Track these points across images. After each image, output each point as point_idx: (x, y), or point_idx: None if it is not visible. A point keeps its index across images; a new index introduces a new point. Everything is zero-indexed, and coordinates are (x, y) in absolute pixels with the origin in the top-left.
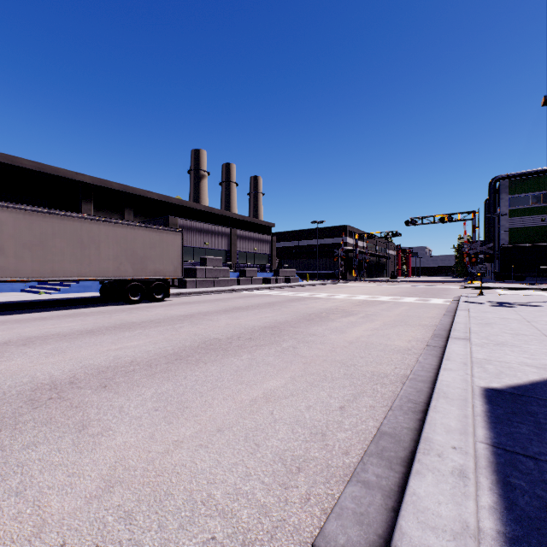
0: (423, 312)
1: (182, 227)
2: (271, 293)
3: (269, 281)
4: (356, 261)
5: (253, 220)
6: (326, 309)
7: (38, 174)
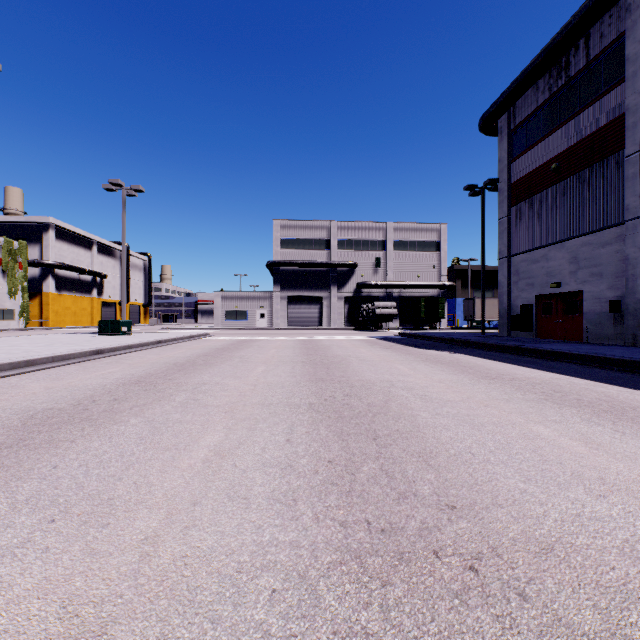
0: None
1: None
2: None
3: None
4: None
5: None
6: None
7: (491, 271)
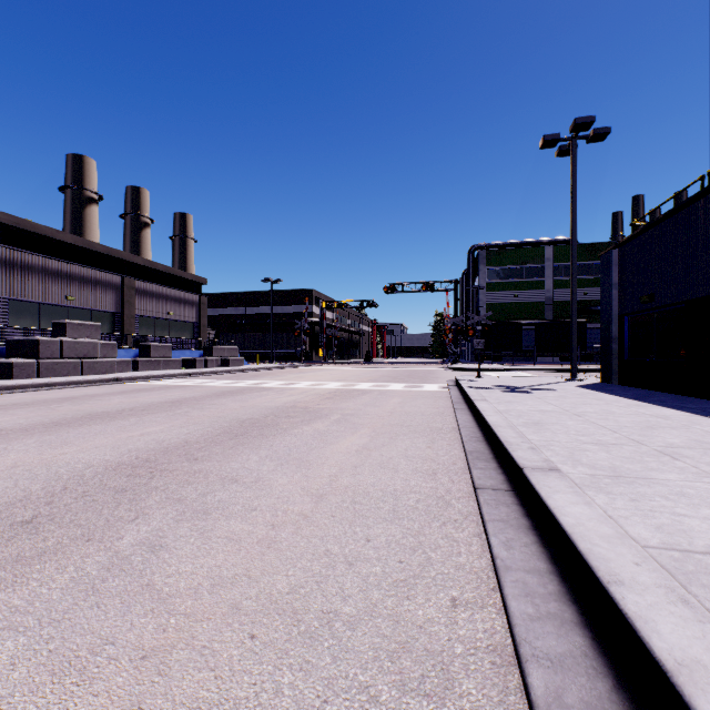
0: (424, 405)
1: (10, 264)
2: (189, 383)
3: (194, 364)
4: (325, 337)
5: (170, 269)
6: (277, 409)
7: None
